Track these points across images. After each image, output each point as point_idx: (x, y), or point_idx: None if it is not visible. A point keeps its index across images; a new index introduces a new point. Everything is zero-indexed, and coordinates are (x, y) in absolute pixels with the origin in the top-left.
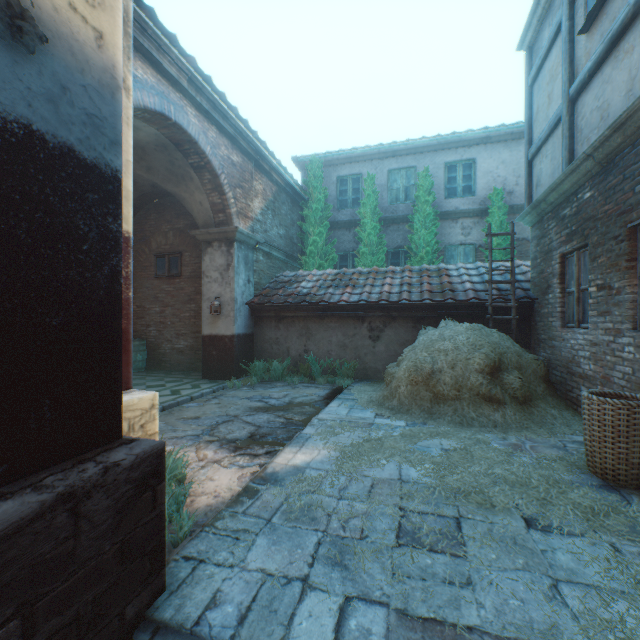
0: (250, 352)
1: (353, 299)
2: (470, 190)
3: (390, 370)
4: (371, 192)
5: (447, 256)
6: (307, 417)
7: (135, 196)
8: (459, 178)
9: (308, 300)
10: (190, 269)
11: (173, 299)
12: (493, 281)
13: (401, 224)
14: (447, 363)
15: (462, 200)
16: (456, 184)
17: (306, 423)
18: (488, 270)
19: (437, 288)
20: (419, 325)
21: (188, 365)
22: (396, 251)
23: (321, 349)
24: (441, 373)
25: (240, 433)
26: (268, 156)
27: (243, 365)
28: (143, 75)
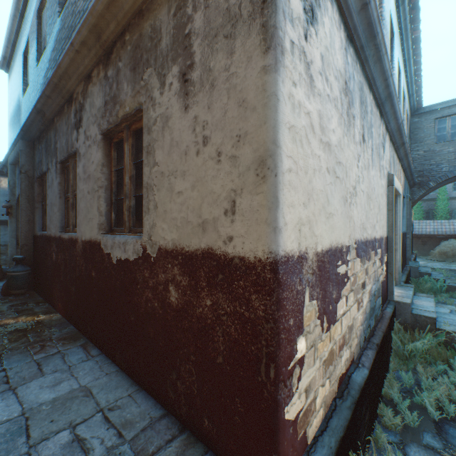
0: None
1: (416, 233)
2: None
3: (432, 252)
4: None
5: (453, 213)
6: None
7: None
8: None
9: None
10: None
11: None
12: None
13: (430, 201)
14: (450, 250)
15: None
16: None
17: None
18: None
19: (447, 229)
20: (440, 241)
21: None
22: (427, 211)
23: None
24: (448, 252)
25: None
26: None
27: None
28: None
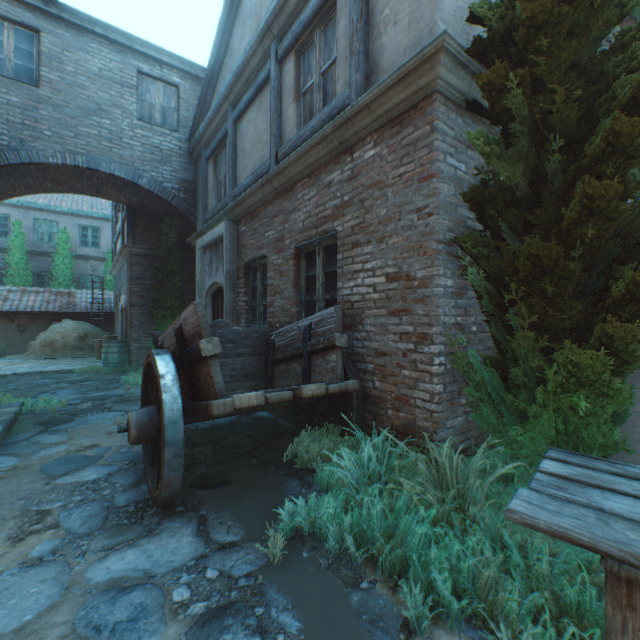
0: None
1: (6, 308)
2: (98, 245)
3: (33, 343)
4: (20, 234)
5: (82, 281)
6: None
7: None
8: (91, 236)
9: None
10: None
11: None
12: (94, 303)
13: (47, 257)
14: (62, 338)
15: (92, 250)
16: (89, 239)
17: None
18: (92, 298)
19: (66, 304)
20: (54, 323)
21: None
22: (43, 274)
23: None
24: (59, 342)
25: None
26: None
27: None
28: None
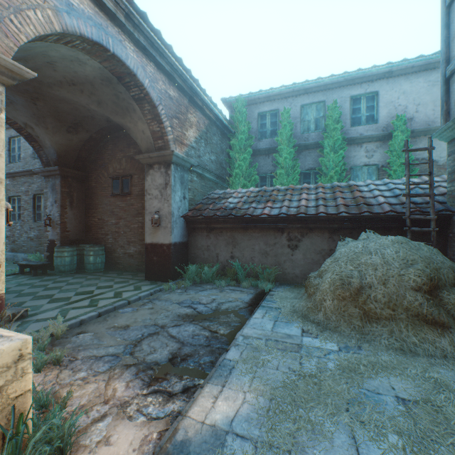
0: (185, 257)
1: (274, 212)
2: (373, 118)
3: (313, 281)
4: (287, 123)
5: (352, 175)
6: (232, 330)
7: (95, 130)
8: (363, 109)
9: (234, 213)
10: (138, 188)
11: (125, 213)
12: (411, 194)
13: (312, 150)
14: (377, 278)
15: (366, 127)
16: (360, 114)
17: (230, 339)
18: (405, 184)
19: (351, 202)
20: (334, 236)
21: (137, 267)
22: (307, 172)
23: (245, 256)
24: (371, 289)
25: (161, 353)
26: (201, 93)
27: (178, 269)
28: (79, 4)
